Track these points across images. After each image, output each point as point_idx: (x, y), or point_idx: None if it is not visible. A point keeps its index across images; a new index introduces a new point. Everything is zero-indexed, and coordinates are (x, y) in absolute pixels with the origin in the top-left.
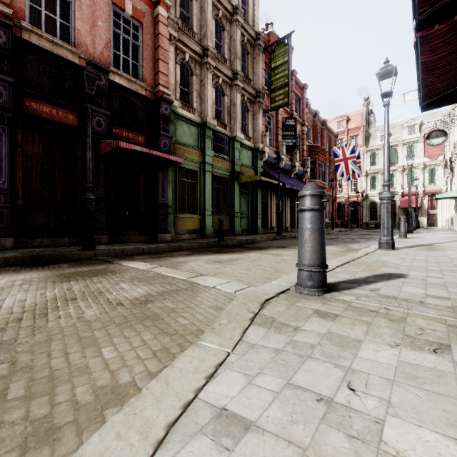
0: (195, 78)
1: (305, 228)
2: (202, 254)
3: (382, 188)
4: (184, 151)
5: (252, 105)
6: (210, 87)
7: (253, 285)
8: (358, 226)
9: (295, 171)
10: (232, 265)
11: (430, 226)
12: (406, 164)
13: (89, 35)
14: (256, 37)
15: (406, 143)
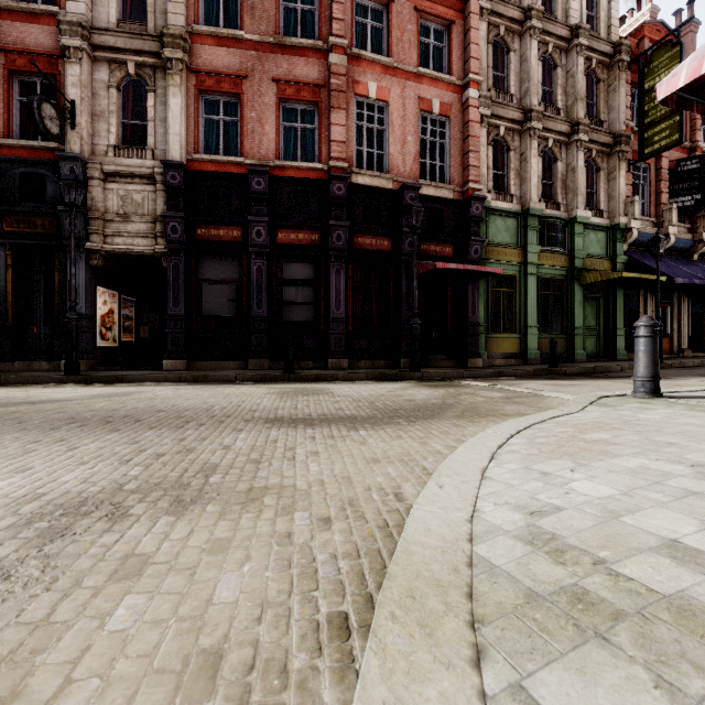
0: (512, 154)
1: (638, 350)
2: (533, 379)
3: None
4: (498, 253)
5: (606, 159)
6: (534, 159)
7: None
8: None
9: (701, 249)
10: (573, 388)
11: None
12: None
13: (400, 155)
14: (614, 51)
15: None
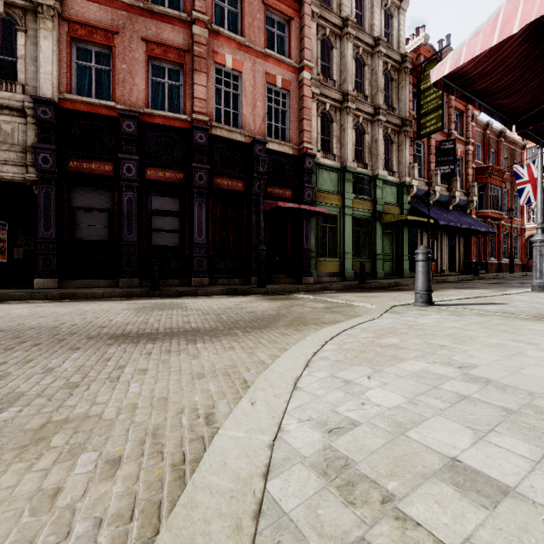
0: (335, 124)
1: (418, 271)
2: (348, 292)
3: None
4: (325, 197)
5: (397, 135)
6: (350, 130)
7: None
8: None
9: (454, 203)
10: (375, 298)
11: None
12: None
13: (251, 116)
14: (402, 60)
15: None
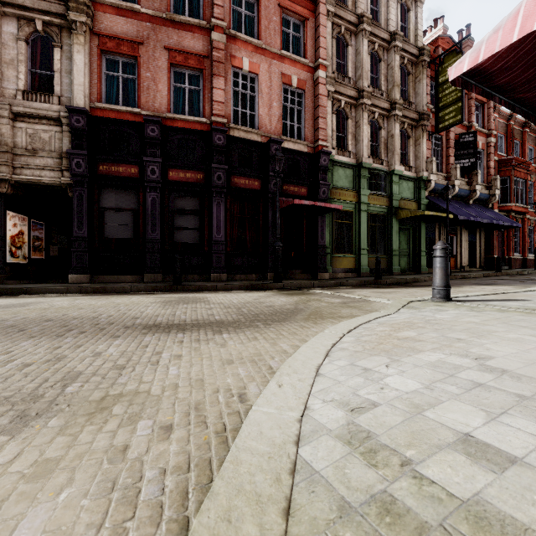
0: (350, 121)
1: (435, 267)
2: (364, 288)
3: None
4: (340, 194)
5: (414, 130)
6: (365, 127)
7: None
8: None
9: (475, 197)
10: (391, 294)
11: None
12: None
13: (267, 116)
14: (419, 53)
15: None
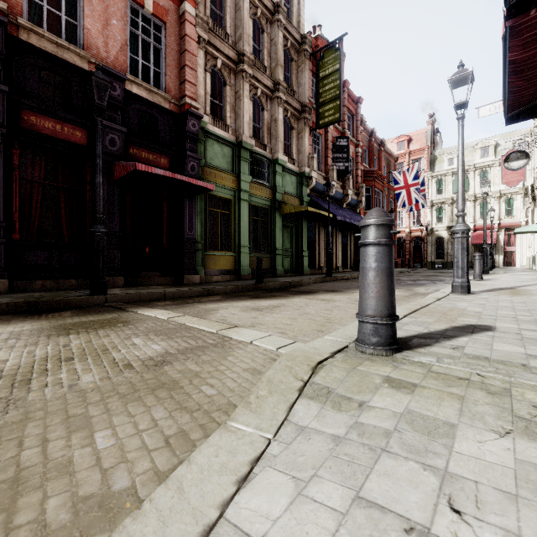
0: (228, 88)
1: (368, 268)
2: (236, 300)
3: (450, 221)
4: (216, 175)
5: (297, 121)
6: (246, 100)
7: (299, 339)
8: (421, 266)
9: (347, 201)
10: (273, 313)
11: (507, 265)
12: (479, 192)
13: (101, 35)
14: (302, 41)
15: (479, 167)
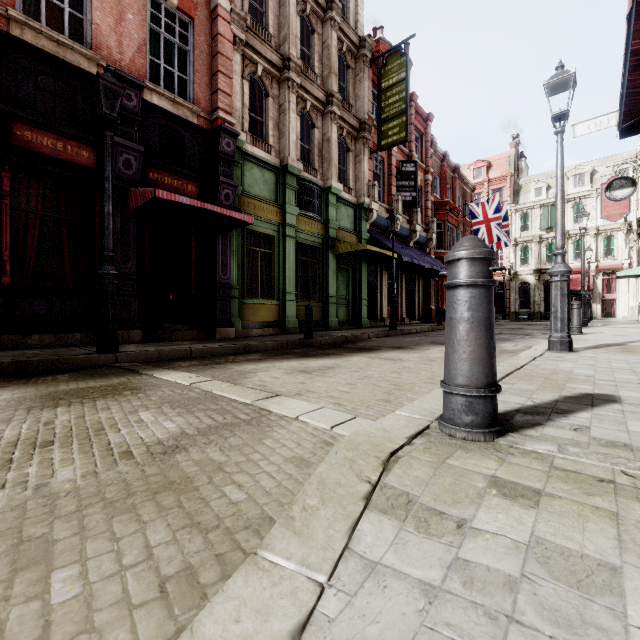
0: (271, 101)
1: (459, 319)
2: (280, 359)
3: (537, 263)
4: (255, 206)
5: (354, 142)
6: (293, 114)
7: (361, 413)
8: (504, 317)
9: (415, 238)
10: (326, 377)
11: (606, 316)
12: (572, 229)
13: (113, 33)
14: (360, 44)
15: (572, 198)
